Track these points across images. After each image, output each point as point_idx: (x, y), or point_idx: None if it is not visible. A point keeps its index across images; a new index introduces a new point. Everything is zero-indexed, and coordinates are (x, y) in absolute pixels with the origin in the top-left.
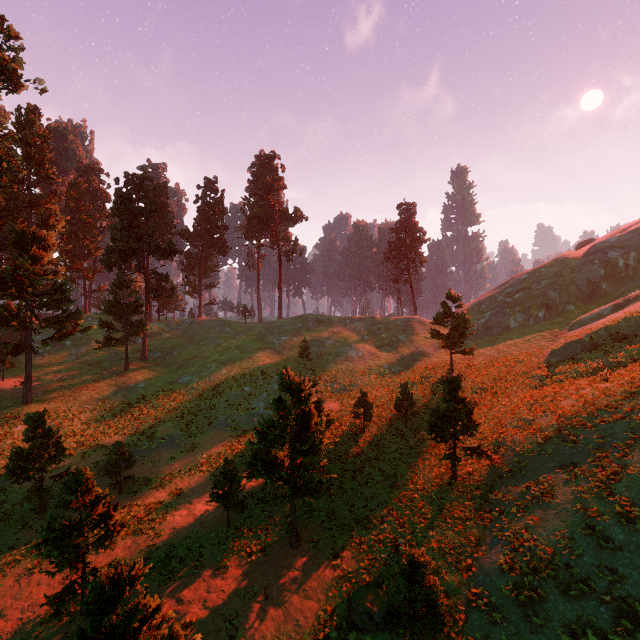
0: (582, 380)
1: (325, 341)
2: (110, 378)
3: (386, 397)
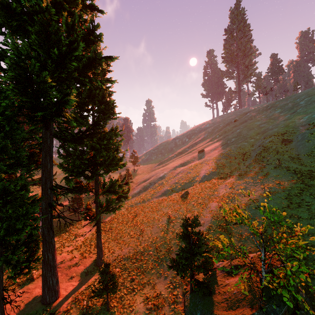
0: (157, 170)
1: None
2: None
3: (117, 178)
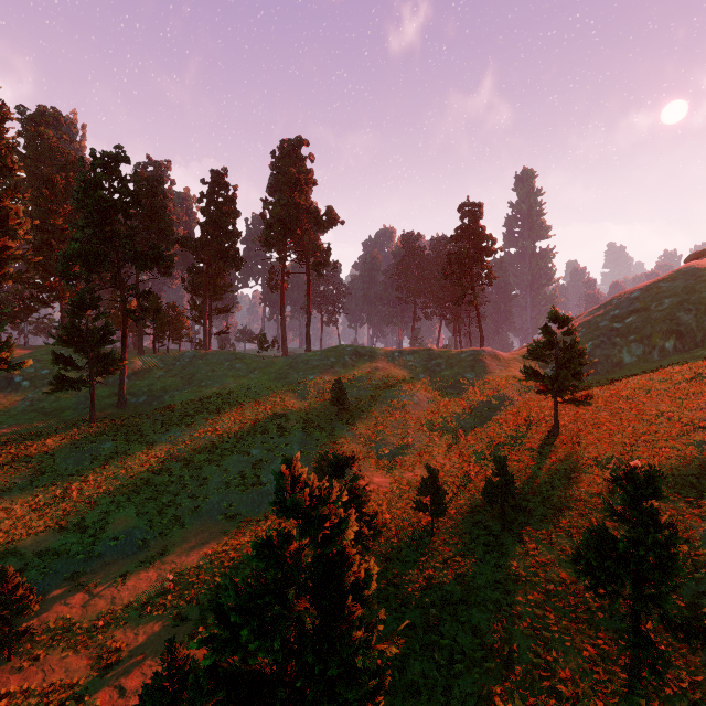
0: None
1: (367, 381)
2: (65, 434)
3: (460, 468)
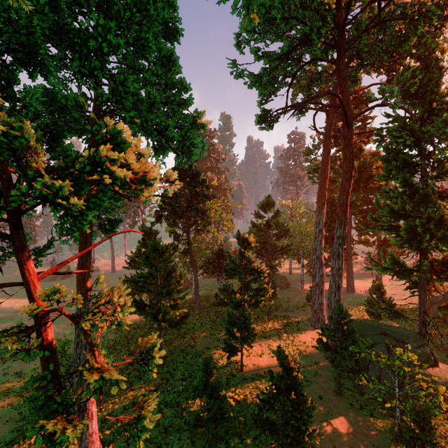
0: None
1: None
2: None
3: None
